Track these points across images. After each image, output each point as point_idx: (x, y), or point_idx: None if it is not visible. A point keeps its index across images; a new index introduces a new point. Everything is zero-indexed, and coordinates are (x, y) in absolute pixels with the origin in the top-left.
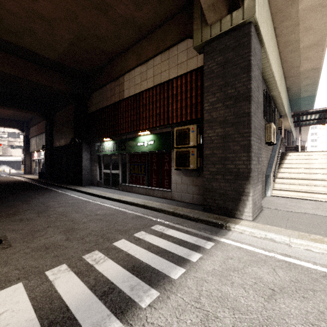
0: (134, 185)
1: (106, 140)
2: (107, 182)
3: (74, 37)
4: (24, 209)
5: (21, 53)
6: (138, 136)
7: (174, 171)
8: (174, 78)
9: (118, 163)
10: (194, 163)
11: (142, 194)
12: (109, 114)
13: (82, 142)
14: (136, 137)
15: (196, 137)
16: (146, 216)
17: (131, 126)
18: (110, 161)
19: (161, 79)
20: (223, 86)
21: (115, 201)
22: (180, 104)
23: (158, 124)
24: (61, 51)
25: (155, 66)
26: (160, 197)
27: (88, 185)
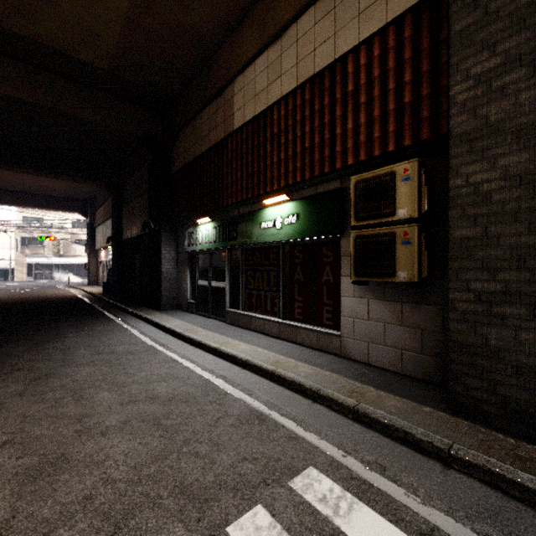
0: (255, 315)
1: (202, 222)
2: (203, 305)
3: (130, 2)
4: (16, 366)
5: (47, 61)
6: (262, 207)
7: (348, 287)
8: (349, 52)
9: (224, 266)
10: (412, 267)
11: (272, 335)
12: (206, 168)
13: (161, 227)
14: (258, 211)
15: (418, 193)
16: (277, 416)
17: (248, 187)
18: (209, 263)
19: (314, 64)
20: (530, 8)
21: (210, 351)
22: (365, 115)
23: (308, 174)
24: (113, 45)
25: (299, 38)
26: (313, 347)
27: (173, 308)
